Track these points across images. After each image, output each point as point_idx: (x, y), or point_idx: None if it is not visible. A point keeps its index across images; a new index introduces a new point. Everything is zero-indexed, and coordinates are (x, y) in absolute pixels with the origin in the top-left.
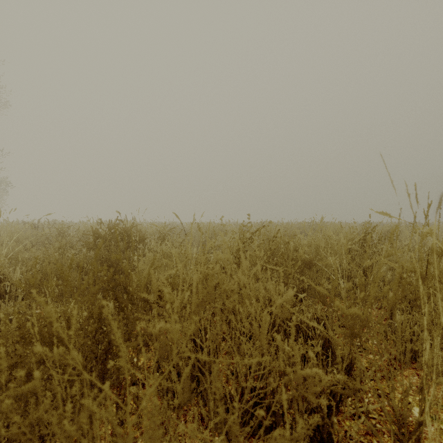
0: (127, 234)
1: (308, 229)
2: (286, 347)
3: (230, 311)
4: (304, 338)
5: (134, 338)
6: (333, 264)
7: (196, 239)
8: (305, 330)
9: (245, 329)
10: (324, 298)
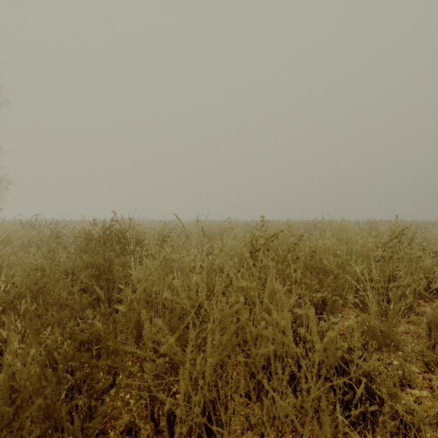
0: (123, 236)
1: (312, 228)
2: (338, 415)
3: (259, 365)
4: (338, 374)
5: (115, 416)
6: (360, 274)
7: (197, 239)
8: (339, 363)
9: (287, 405)
10: (374, 331)
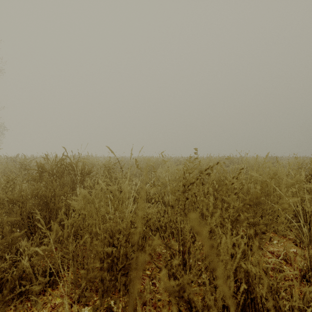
0: (72, 168)
1: (228, 162)
2: None
3: None
4: None
5: None
6: (293, 207)
7: (139, 171)
8: None
9: None
10: None
